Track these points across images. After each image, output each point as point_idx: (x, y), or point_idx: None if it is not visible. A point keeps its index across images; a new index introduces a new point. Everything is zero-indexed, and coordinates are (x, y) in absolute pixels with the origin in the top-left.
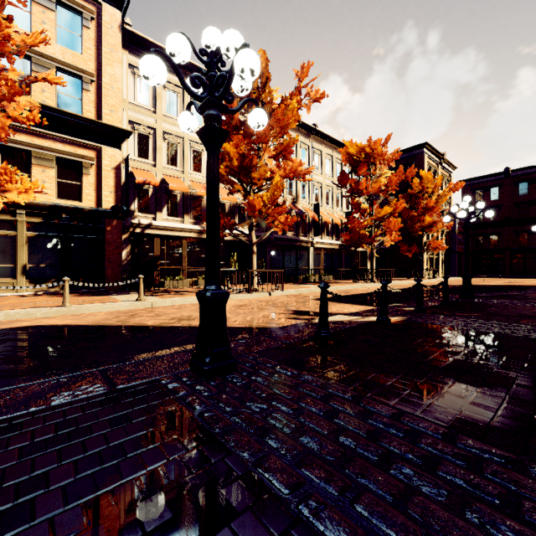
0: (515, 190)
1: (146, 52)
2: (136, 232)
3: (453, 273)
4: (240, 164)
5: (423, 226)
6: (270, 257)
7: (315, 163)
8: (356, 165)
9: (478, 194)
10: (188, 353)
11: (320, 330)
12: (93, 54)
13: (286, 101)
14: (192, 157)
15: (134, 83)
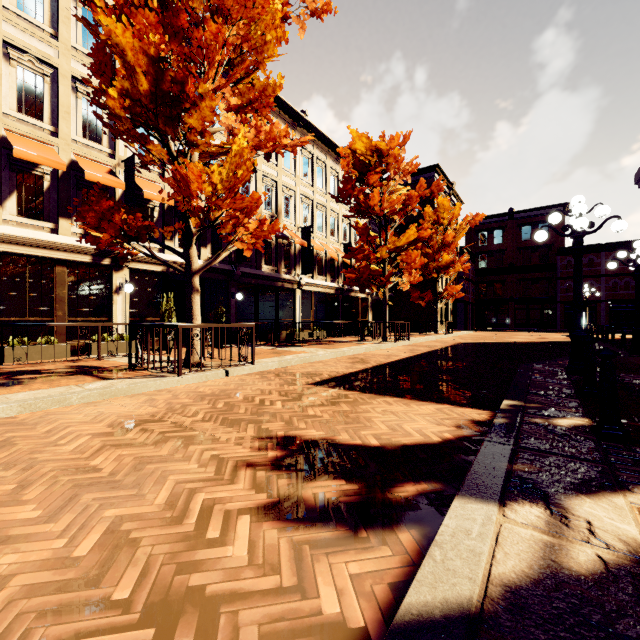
0: (519, 234)
1: None
2: None
3: (460, 326)
4: (155, 87)
5: (439, 267)
6: (235, 303)
7: (303, 170)
8: (364, 171)
9: (482, 237)
10: None
11: None
12: None
13: None
14: (80, 112)
15: None
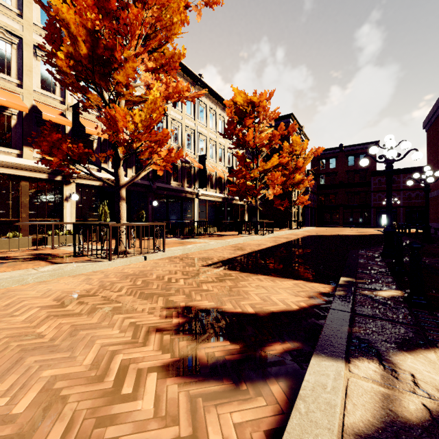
0: (346, 161)
1: None
2: None
3: (307, 224)
4: (92, 52)
5: (293, 183)
6: (152, 208)
7: (200, 115)
8: (242, 116)
9: (322, 163)
10: None
11: None
12: None
13: None
14: (39, 70)
15: None
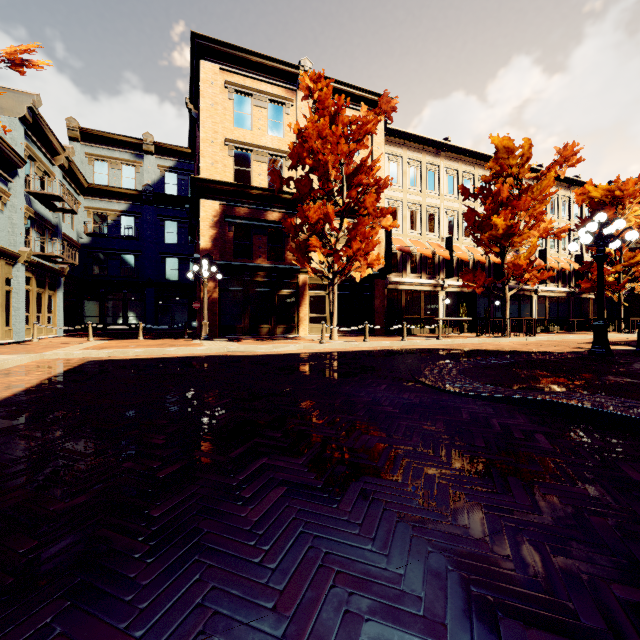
0: None
1: (396, 140)
2: (390, 288)
3: None
4: (505, 232)
5: None
6: (492, 307)
7: None
8: (598, 208)
9: None
10: (570, 353)
11: (638, 348)
12: (365, 154)
13: (543, 173)
14: (427, 220)
15: (388, 167)
